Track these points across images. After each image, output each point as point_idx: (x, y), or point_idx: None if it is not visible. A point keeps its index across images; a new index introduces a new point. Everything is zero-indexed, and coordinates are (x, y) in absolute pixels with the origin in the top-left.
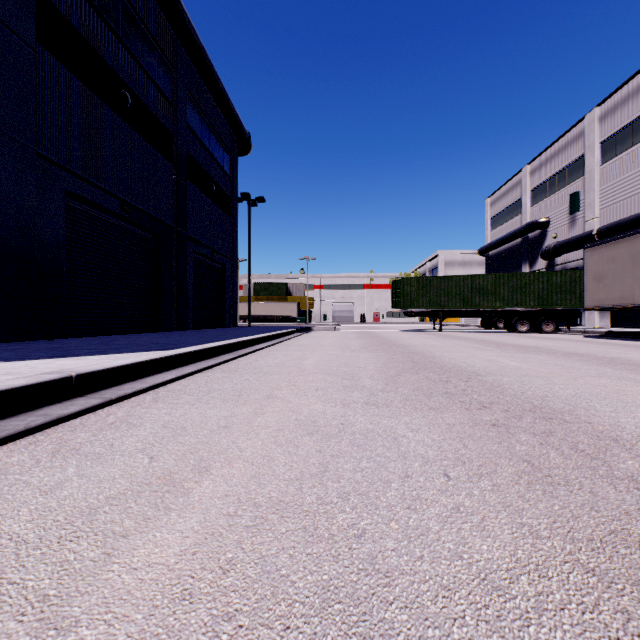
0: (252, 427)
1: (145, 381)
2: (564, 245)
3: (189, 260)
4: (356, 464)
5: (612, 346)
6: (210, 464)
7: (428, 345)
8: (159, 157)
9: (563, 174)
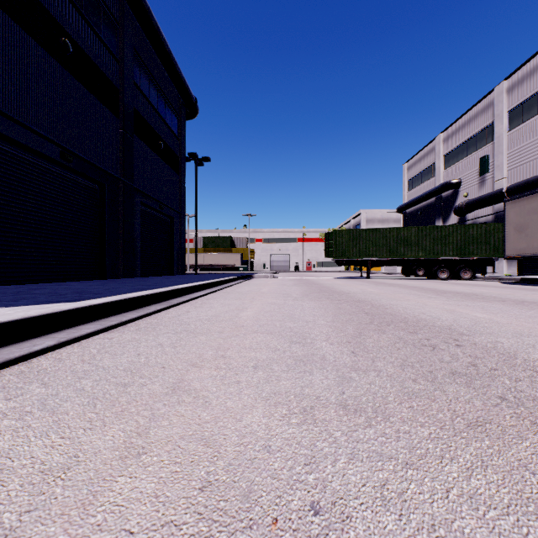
0: None
1: None
2: (476, 202)
3: (136, 211)
4: None
5: None
6: None
7: (367, 292)
8: (104, 110)
9: (473, 140)
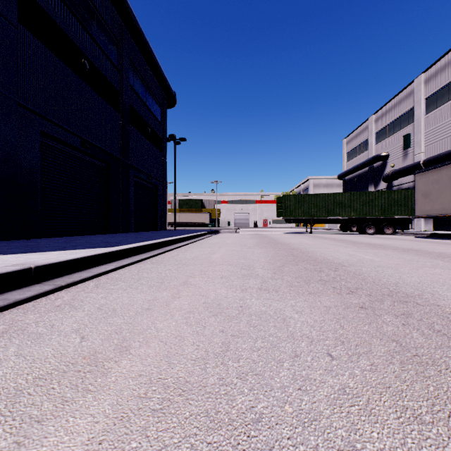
0: (169, 309)
1: (91, 271)
2: (399, 172)
3: (131, 182)
4: (253, 344)
5: (437, 244)
6: (130, 344)
7: (303, 243)
8: (109, 108)
9: (398, 121)
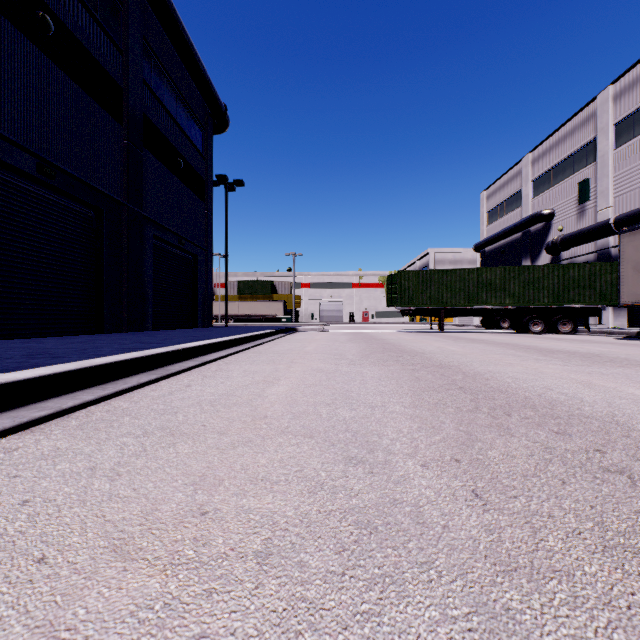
0: None
1: None
2: (574, 237)
3: (147, 246)
4: None
5: None
6: None
7: (448, 351)
8: (102, 113)
9: (570, 161)
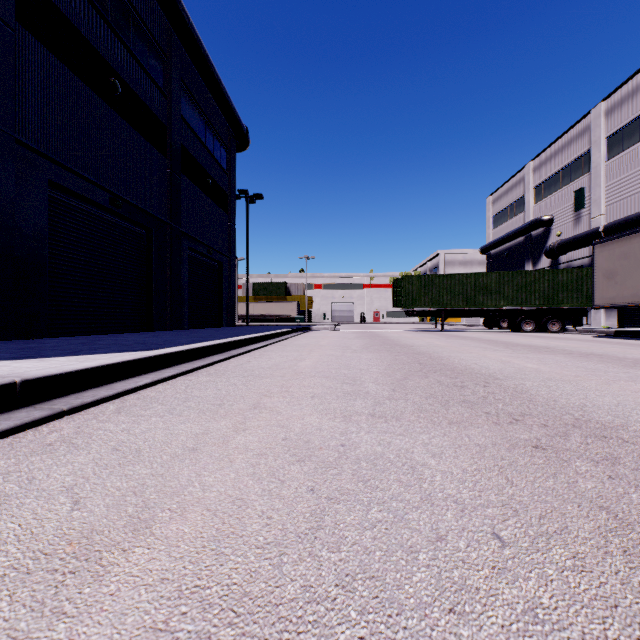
0: (227, 450)
1: (113, 387)
2: (569, 243)
3: (184, 257)
4: (363, 514)
5: (627, 346)
6: (155, 514)
7: (433, 345)
8: (152, 150)
9: (567, 170)
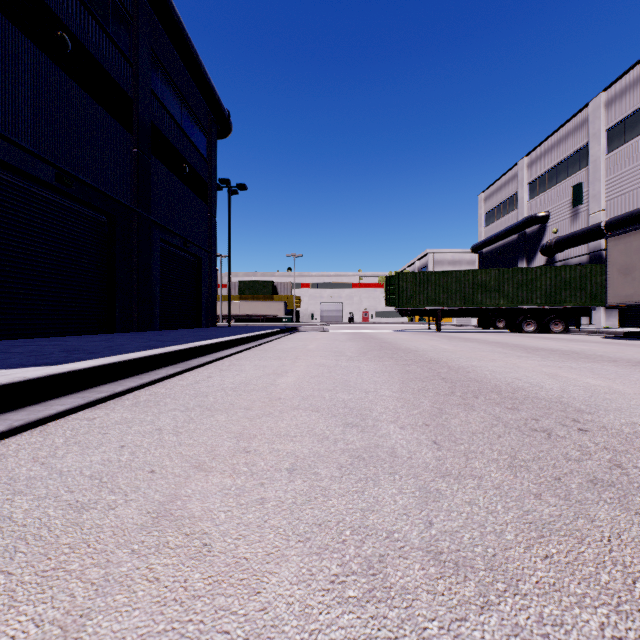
0: None
1: None
2: (568, 239)
3: (155, 249)
4: None
5: None
6: None
7: (440, 349)
8: (114, 123)
9: (564, 165)
